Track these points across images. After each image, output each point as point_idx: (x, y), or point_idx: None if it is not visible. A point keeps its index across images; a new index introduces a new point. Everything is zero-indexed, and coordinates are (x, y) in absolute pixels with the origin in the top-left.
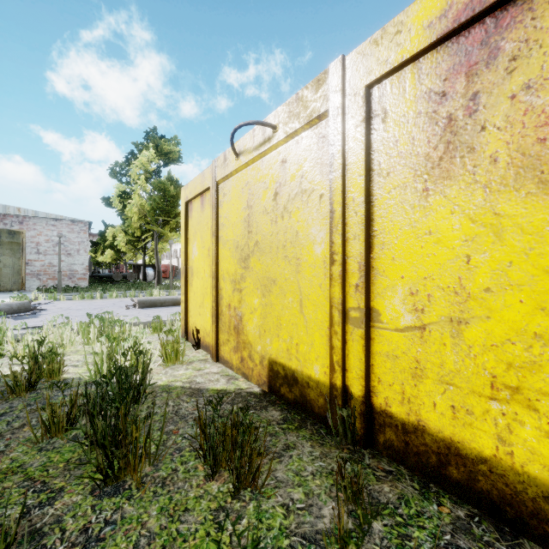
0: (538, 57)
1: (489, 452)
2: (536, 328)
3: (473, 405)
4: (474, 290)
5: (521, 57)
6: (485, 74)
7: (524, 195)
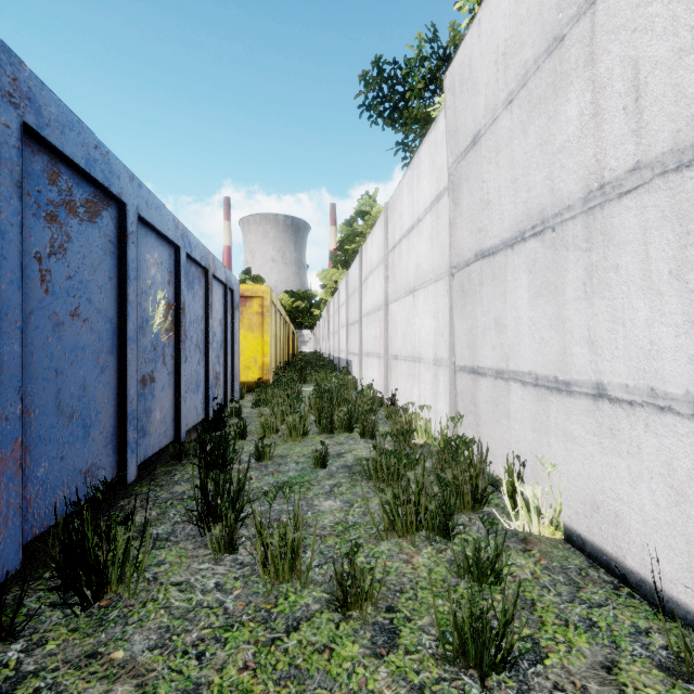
0: (252, 309)
1: (245, 380)
2: (252, 356)
3: (242, 372)
4: (242, 349)
5: (250, 308)
6: (244, 308)
7: (250, 332)
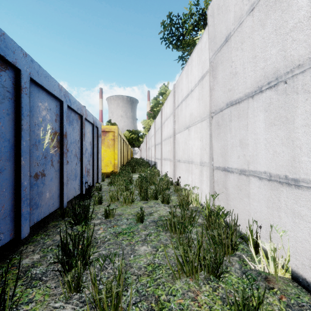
0: (109, 137)
1: (105, 172)
2: (109, 160)
3: (104, 168)
4: (104, 157)
5: (108, 137)
6: (105, 136)
7: (108, 148)
